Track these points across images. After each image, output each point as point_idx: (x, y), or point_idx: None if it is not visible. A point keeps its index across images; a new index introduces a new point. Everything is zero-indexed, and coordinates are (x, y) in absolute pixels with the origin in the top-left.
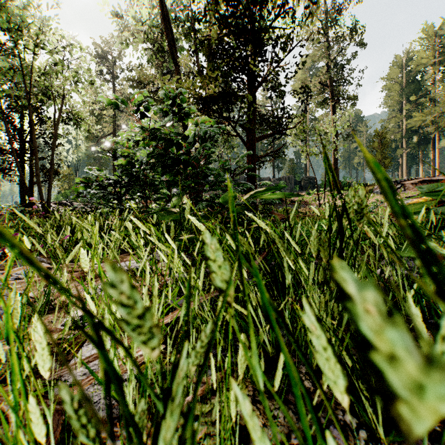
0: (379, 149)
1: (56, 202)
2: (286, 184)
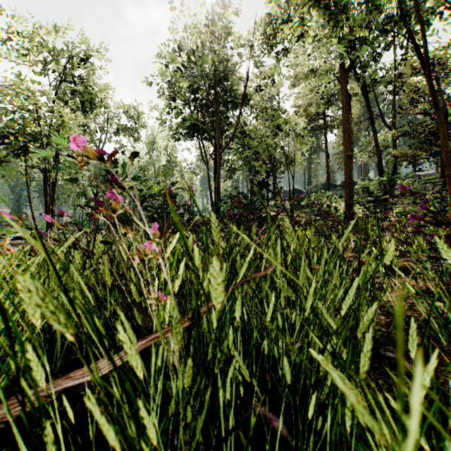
0: None
1: None
2: None
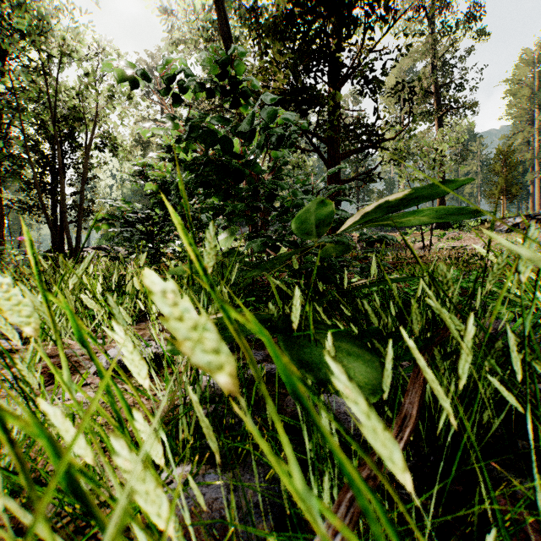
0: (502, 173)
1: (95, 247)
2: None
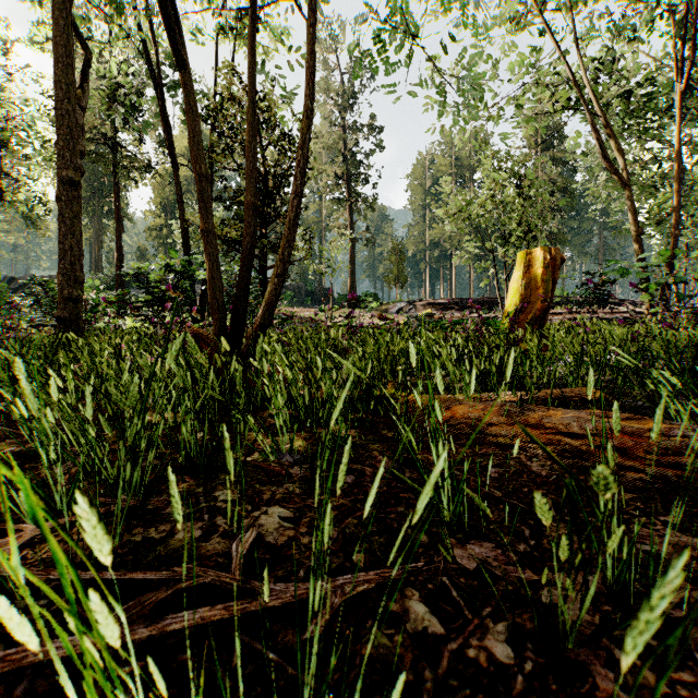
0: (396, 263)
1: None
2: (294, 295)
